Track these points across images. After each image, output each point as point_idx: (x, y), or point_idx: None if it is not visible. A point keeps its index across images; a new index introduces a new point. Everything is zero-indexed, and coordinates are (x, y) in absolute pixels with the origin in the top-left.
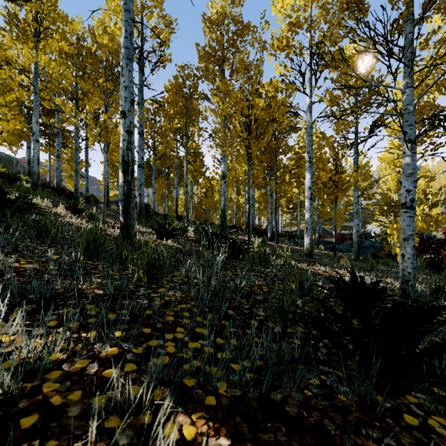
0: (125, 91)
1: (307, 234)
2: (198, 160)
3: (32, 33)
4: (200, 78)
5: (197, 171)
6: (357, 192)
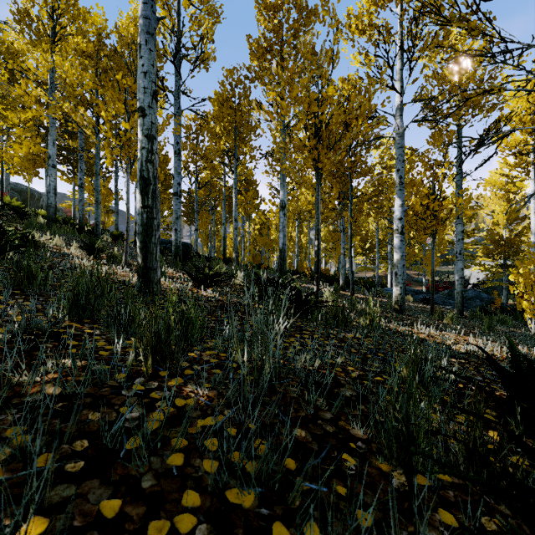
0: (143, 79)
1: (397, 281)
2: (251, 190)
3: (46, 32)
4: (252, 81)
5: (250, 203)
6: (461, 226)
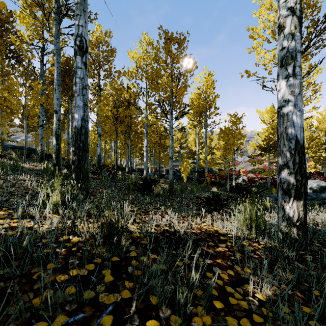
0: (57, 101)
1: (145, 168)
2: None
3: None
4: None
5: None
6: None
